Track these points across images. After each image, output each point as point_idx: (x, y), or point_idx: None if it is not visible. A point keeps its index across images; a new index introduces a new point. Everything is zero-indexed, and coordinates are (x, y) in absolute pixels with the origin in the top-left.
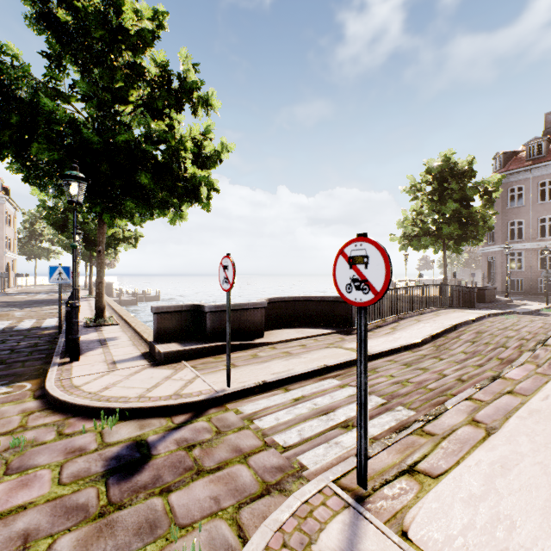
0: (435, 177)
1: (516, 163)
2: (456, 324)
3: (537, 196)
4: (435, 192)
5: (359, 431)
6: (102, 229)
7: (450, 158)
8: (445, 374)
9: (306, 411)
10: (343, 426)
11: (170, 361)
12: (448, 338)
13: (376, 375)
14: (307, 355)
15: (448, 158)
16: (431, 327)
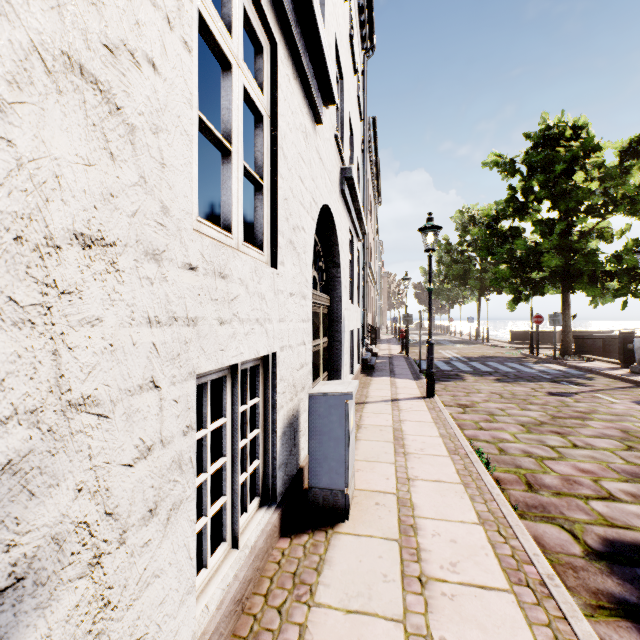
0: None
1: None
2: None
3: None
4: None
5: None
6: (479, 301)
7: None
8: None
9: None
10: None
11: (517, 344)
12: None
13: None
14: None
15: None
16: None
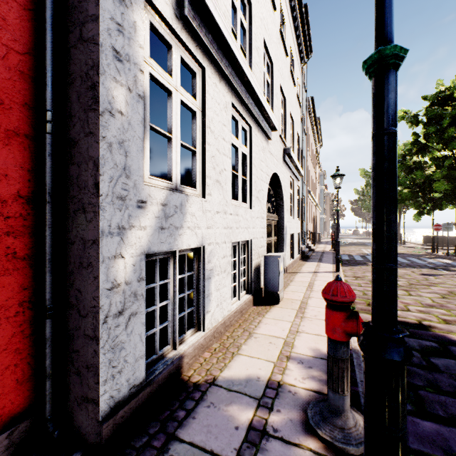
0: None
1: None
2: None
3: None
4: None
5: None
6: (399, 214)
7: None
8: None
9: None
10: None
11: (428, 246)
12: None
13: None
14: None
15: None
16: None
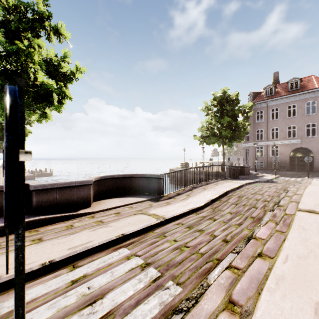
0: (218, 102)
1: (260, 98)
2: (227, 191)
3: (270, 116)
4: (218, 111)
5: None
6: None
7: (226, 92)
8: (215, 235)
9: (72, 302)
10: None
11: None
12: (221, 202)
13: (163, 241)
14: (115, 223)
15: (225, 92)
16: (212, 194)
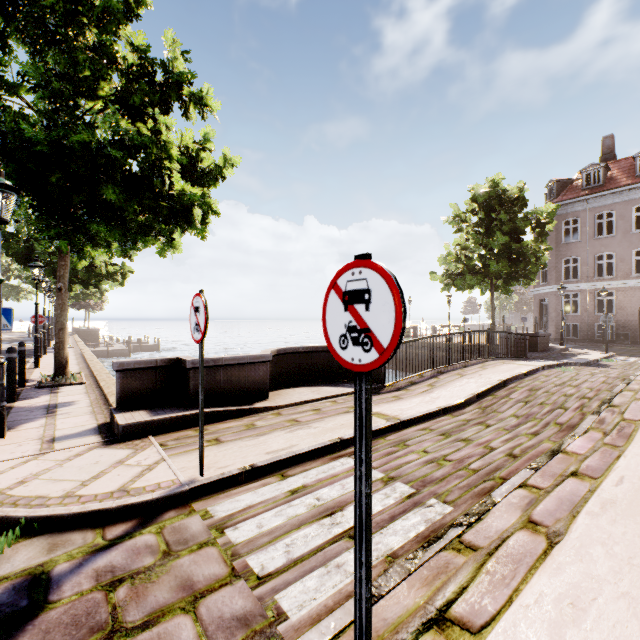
0: (481, 206)
1: (572, 192)
2: (506, 379)
3: (594, 230)
4: (481, 223)
5: (358, 570)
6: (63, 260)
7: (499, 184)
8: (493, 448)
9: (303, 511)
10: (352, 535)
11: (131, 436)
12: (496, 397)
13: (405, 451)
14: (320, 423)
15: (497, 184)
16: (476, 383)
